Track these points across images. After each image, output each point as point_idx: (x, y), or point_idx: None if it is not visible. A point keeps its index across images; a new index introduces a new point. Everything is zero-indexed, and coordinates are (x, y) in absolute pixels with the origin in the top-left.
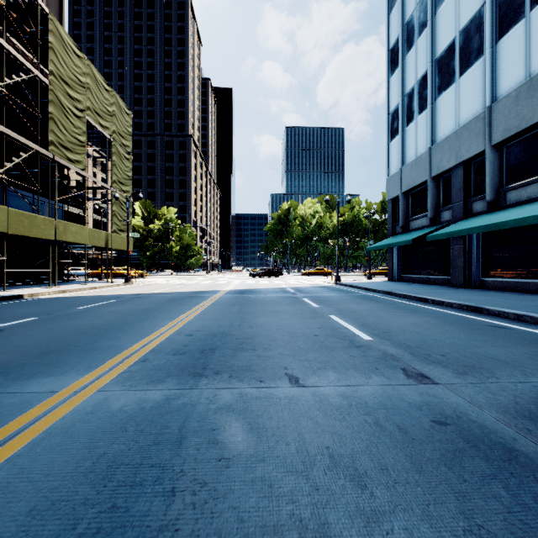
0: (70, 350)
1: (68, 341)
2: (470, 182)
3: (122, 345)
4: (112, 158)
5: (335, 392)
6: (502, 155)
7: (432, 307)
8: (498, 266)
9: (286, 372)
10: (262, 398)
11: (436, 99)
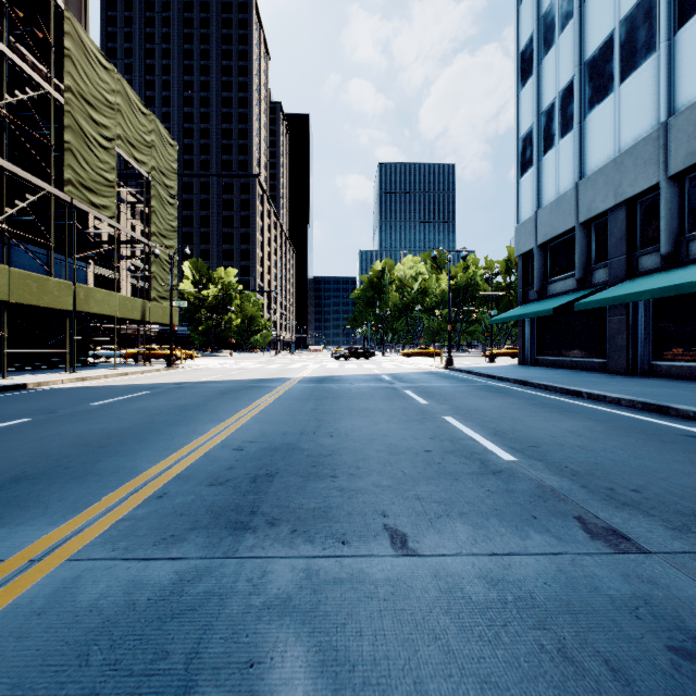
0: (54, 476)
1: (58, 459)
2: (635, 229)
3: (135, 467)
4: (150, 203)
5: (473, 569)
6: (683, 189)
7: (590, 404)
8: (677, 346)
9: (385, 523)
10: (345, 581)
11: (586, 116)
